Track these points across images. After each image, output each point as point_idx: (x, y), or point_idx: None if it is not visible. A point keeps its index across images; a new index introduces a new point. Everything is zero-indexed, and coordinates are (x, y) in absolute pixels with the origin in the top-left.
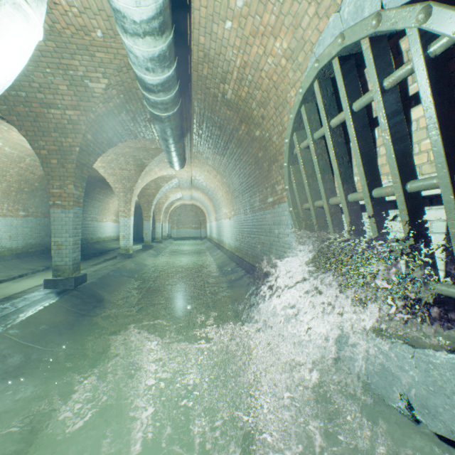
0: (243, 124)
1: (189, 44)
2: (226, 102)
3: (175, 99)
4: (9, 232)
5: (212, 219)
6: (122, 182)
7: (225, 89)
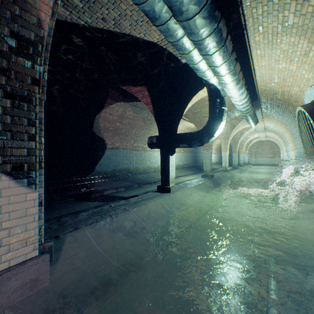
0: (289, 106)
1: (256, 91)
2: (278, 99)
3: (251, 110)
4: (179, 159)
5: (283, 151)
6: (223, 135)
7: (276, 96)
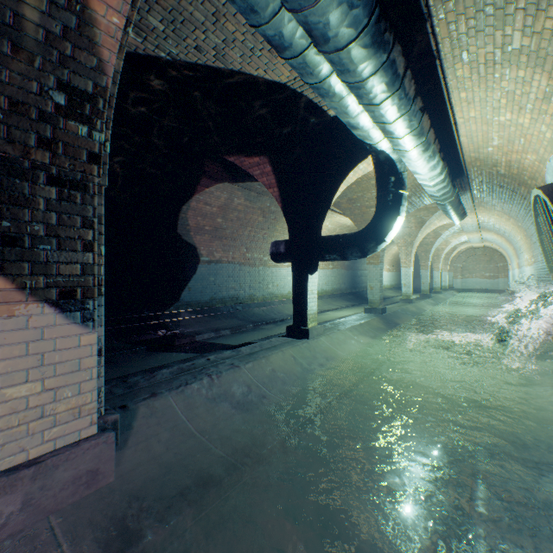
0: (521, 187)
1: (462, 160)
2: (500, 175)
3: (452, 194)
4: (325, 280)
5: (514, 265)
6: (403, 238)
7: (496, 170)
